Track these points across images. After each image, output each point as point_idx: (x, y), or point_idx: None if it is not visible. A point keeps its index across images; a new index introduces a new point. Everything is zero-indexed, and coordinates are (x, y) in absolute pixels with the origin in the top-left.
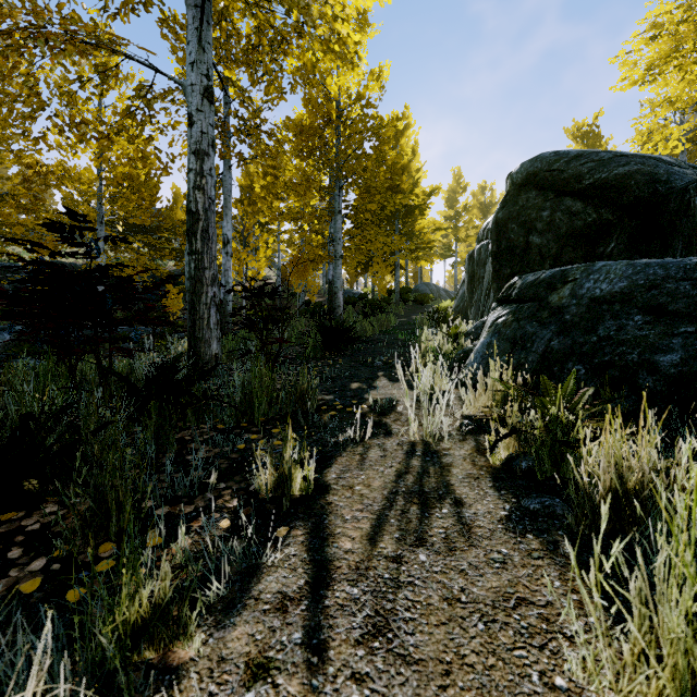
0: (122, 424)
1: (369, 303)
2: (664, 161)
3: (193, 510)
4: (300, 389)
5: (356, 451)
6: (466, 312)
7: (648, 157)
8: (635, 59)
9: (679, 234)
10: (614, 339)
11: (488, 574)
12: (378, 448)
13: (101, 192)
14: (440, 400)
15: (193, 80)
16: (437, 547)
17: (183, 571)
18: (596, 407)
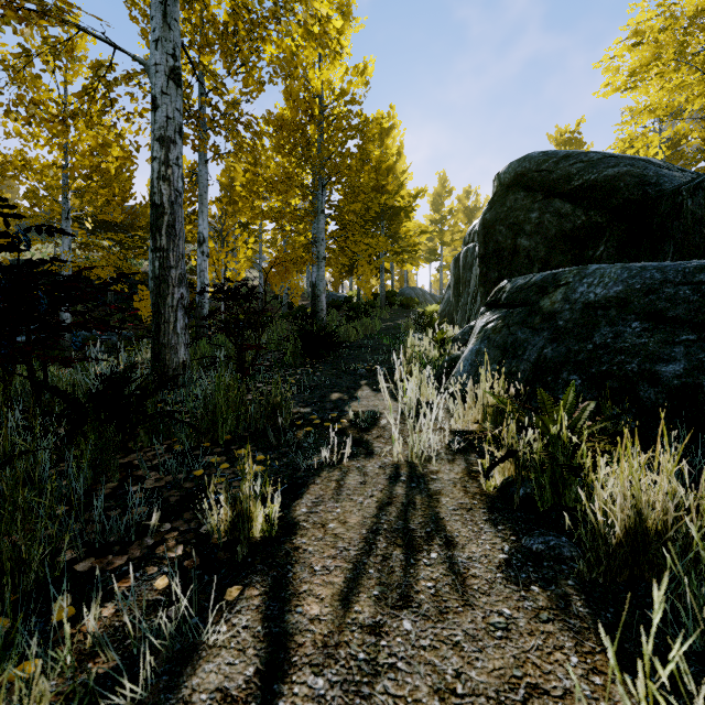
0: (57, 447)
1: (354, 306)
2: (653, 163)
3: (124, 562)
4: (272, 402)
5: (332, 476)
6: (452, 316)
7: (637, 159)
8: (618, 65)
9: (670, 238)
10: (612, 347)
11: (489, 648)
12: (357, 472)
13: (67, 185)
14: (427, 416)
15: (157, 59)
16: (425, 608)
17: (93, 659)
18: (597, 424)
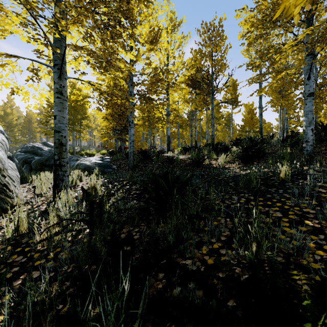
0: None
1: None
2: None
3: None
4: None
5: None
6: None
7: None
8: None
9: None
10: None
11: None
12: None
13: None
14: None
15: None
16: None
17: None
18: None
